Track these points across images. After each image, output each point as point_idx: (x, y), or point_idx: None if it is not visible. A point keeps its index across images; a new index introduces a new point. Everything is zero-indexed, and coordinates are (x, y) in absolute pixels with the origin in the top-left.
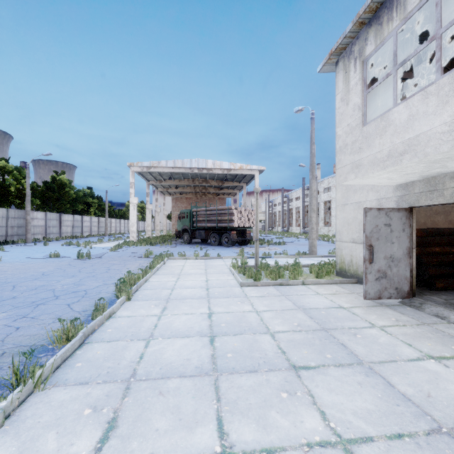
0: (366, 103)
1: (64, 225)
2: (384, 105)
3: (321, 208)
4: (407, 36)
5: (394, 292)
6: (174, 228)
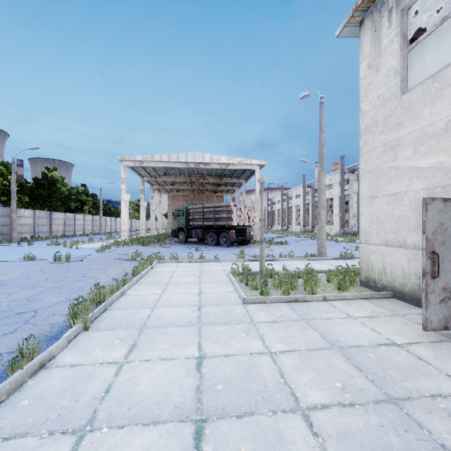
0: (407, 65)
1: (54, 224)
2: (419, 75)
3: None
4: None
5: None
6: (170, 226)
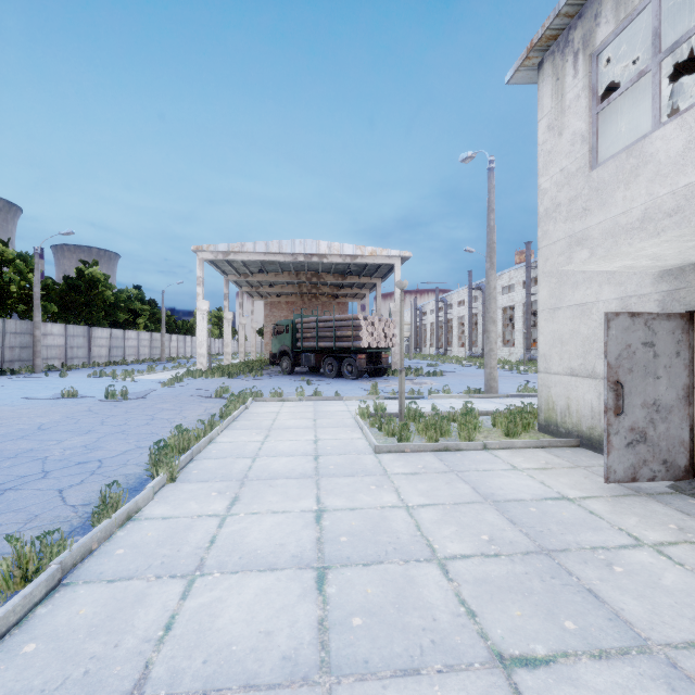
0: (596, 130)
1: (95, 345)
2: (621, 138)
3: (498, 318)
4: (666, 14)
5: (660, 469)
6: (267, 349)
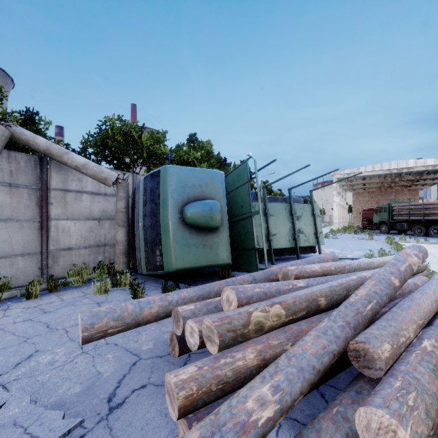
0: None
1: None
2: None
3: None
4: None
5: None
6: (354, 220)
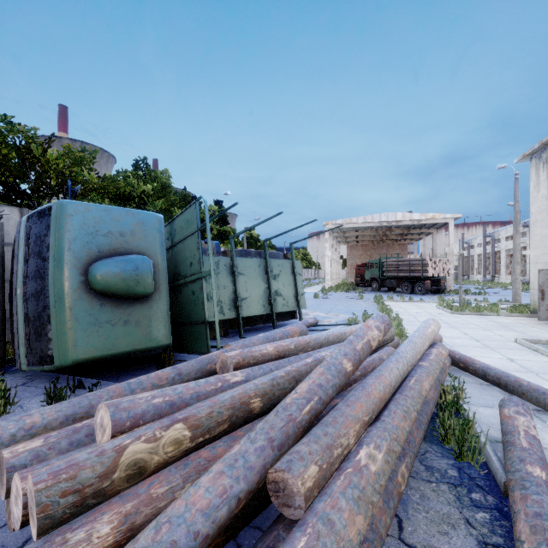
0: None
1: None
2: None
3: None
4: None
5: None
6: (348, 276)
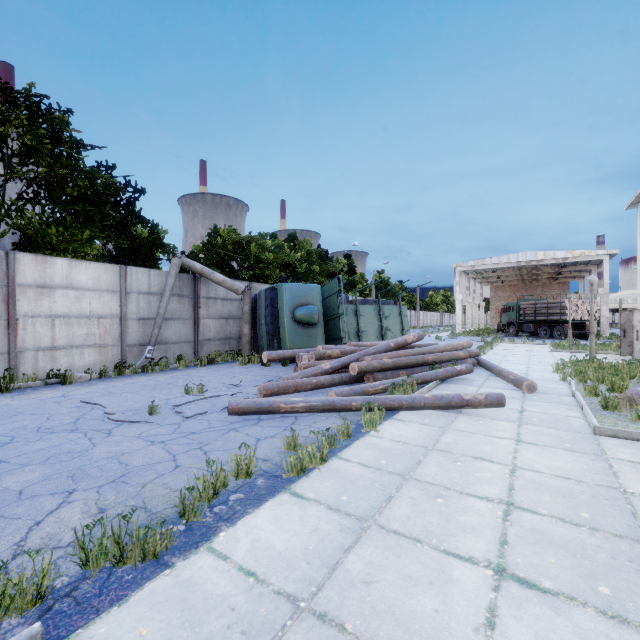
0: None
1: None
2: None
3: None
4: None
5: None
6: (493, 321)
